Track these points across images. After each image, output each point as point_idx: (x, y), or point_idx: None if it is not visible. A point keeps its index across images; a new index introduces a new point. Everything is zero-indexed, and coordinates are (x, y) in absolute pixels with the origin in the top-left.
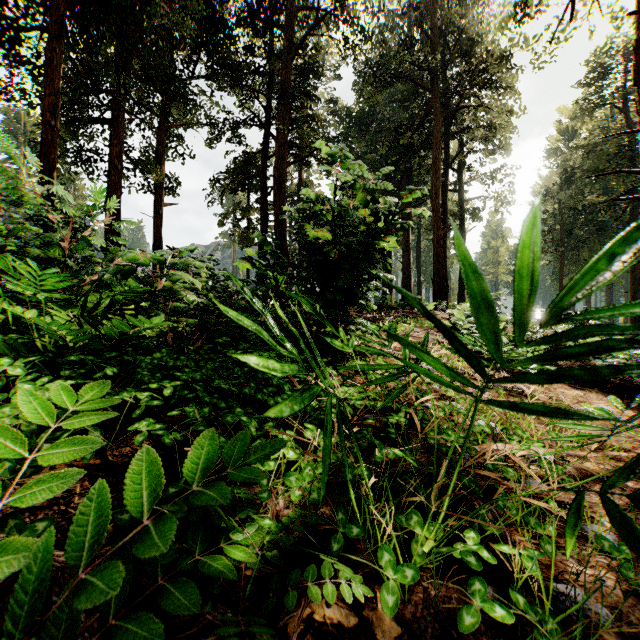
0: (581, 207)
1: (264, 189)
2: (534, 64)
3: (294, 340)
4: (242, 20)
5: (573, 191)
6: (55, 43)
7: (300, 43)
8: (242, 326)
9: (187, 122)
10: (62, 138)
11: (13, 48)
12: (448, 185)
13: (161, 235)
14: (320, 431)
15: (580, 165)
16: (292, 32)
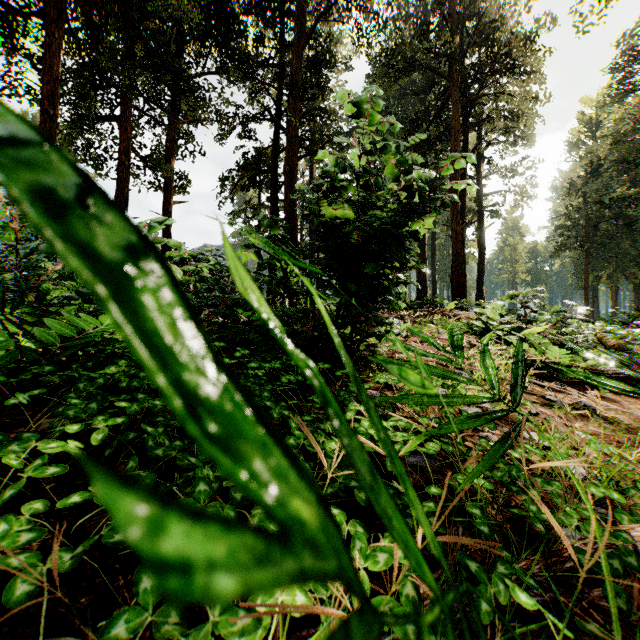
0: (608, 201)
1: (274, 185)
2: (578, 28)
3: (305, 345)
4: (252, 10)
5: (599, 184)
6: (54, 28)
7: (312, 31)
8: (239, 327)
9: (196, 118)
10: (71, 136)
11: (13, 36)
12: (466, 178)
13: (170, 233)
14: (353, 522)
15: (605, 157)
16: (303, 21)
